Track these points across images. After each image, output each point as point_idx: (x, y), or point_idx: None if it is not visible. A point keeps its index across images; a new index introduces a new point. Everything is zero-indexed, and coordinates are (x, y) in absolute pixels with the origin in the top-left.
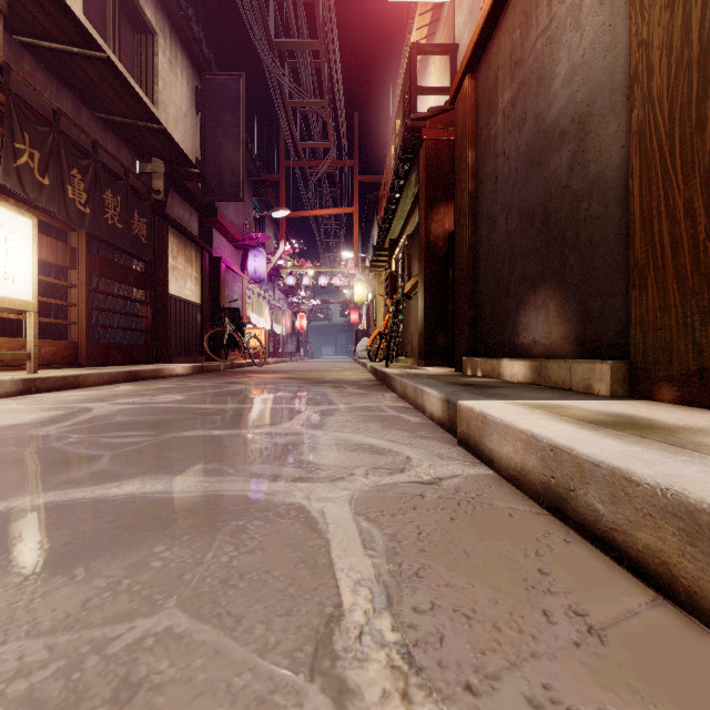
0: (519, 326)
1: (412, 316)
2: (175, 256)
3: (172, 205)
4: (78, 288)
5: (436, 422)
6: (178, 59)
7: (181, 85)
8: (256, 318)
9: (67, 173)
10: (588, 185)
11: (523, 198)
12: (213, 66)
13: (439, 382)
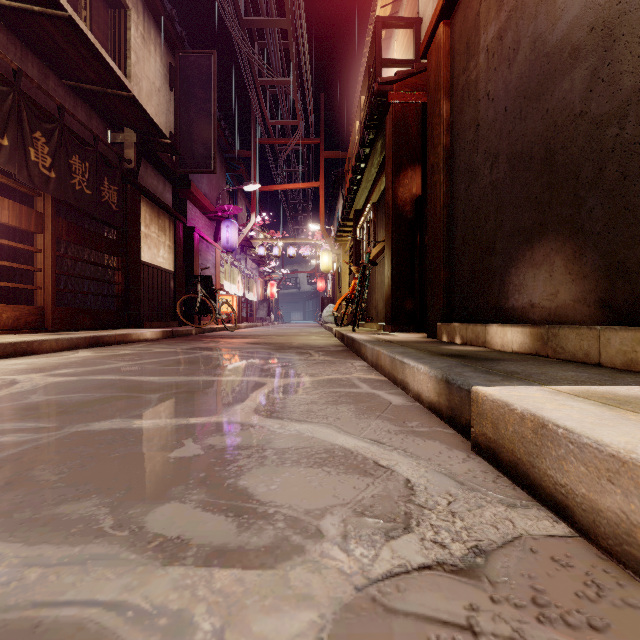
0: (509, 287)
1: (376, 282)
2: (148, 225)
3: (145, 176)
4: (44, 253)
5: (426, 405)
6: (151, 35)
7: (154, 61)
8: (229, 286)
9: (28, 135)
10: (619, 104)
11: (514, 140)
12: (186, 44)
13: (420, 351)
